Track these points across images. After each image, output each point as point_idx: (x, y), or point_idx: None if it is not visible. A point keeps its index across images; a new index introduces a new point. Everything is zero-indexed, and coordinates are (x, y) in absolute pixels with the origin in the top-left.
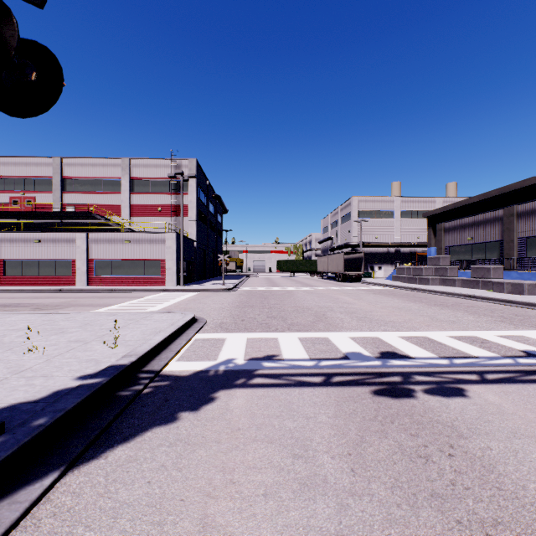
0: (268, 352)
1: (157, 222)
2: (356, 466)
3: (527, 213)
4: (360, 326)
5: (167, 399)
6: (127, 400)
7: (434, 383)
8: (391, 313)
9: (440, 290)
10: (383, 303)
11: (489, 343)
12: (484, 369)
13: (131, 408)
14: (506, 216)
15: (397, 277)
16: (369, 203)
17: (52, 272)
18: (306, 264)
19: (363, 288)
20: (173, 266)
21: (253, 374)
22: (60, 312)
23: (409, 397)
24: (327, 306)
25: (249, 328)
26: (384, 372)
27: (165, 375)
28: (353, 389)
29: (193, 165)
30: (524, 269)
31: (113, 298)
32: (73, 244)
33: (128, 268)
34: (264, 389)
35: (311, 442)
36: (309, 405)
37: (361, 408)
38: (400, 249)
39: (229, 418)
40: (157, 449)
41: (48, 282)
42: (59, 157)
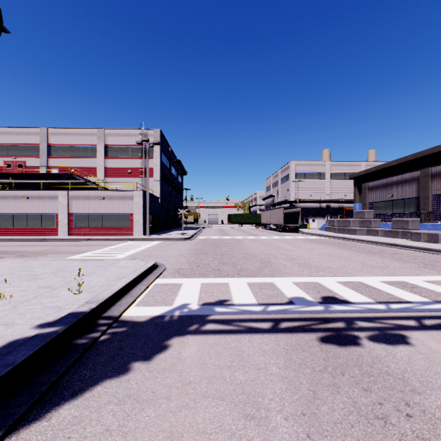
0: (220, 297)
1: (127, 182)
2: (311, 430)
3: (440, 174)
4: (301, 271)
5: (121, 347)
6: (82, 349)
7: (376, 330)
8: (327, 260)
9: (366, 239)
10: (318, 251)
11: (418, 288)
12: (420, 315)
13: (86, 357)
14: (421, 176)
15: (328, 228)
16: (305, 166)
17: (38, 224)
18: (252, 217)
19: (300, 237)
20: (140, 219)
21: (205, 320)
22: (38, 259)
23: (355, 345)
24: (270, 254)
25: (204, 274)
26: (328, 317)
27: (123, 321)
28: (301, 336)
29: (157, 134)
30: (438, 221)
31: (88, 246)
32: (56, 201)
33: (102, 220)
34: (215, 336)
35: (262, 399)
36: (259, 354)
37: (310, 357)
38: (330, 205)
39: (180, 369)
40: (104, 407)
41: (35, 232)
42: (45, 127)
